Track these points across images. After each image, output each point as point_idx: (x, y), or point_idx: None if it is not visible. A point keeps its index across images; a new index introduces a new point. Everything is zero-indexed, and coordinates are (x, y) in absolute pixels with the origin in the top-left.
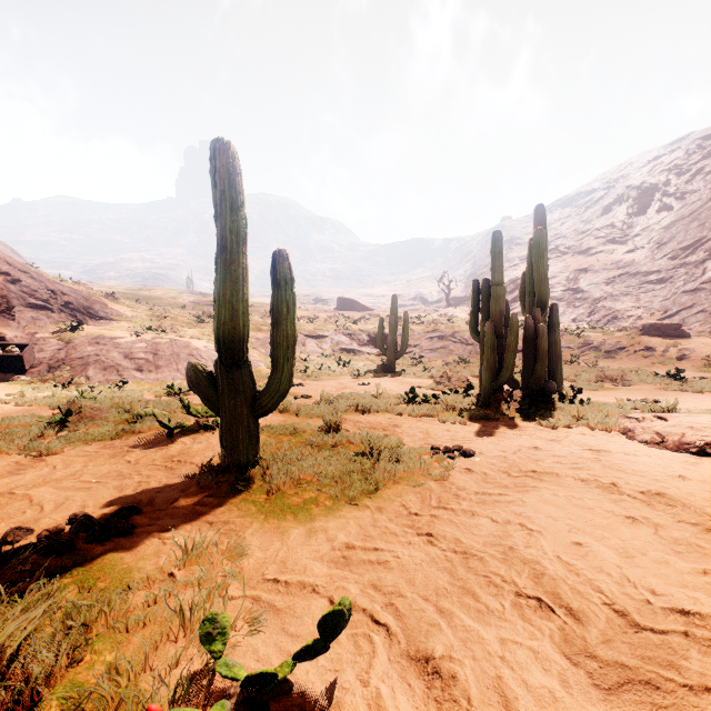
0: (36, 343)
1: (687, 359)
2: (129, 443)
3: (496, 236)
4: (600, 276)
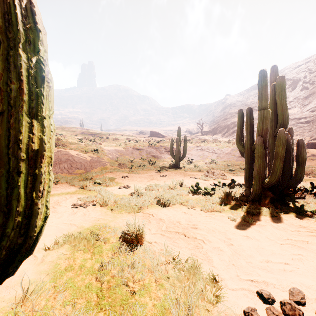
0: None
1: None
2: None
3: (262, 73)
4: None
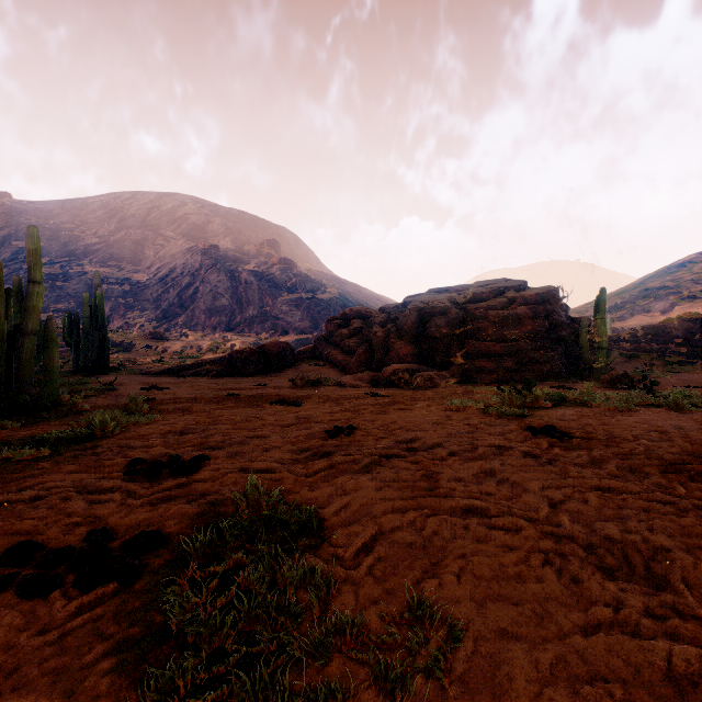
0: None
1: (167, 352)
2: None
3: (86, 295)
4: (115, 288)
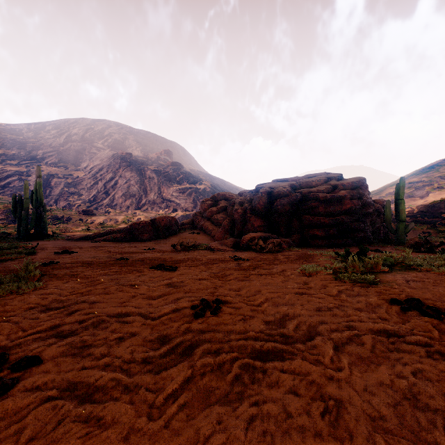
0: None
1: (93, 223)
2: None
3: (26, 182)
4: (62, 180)
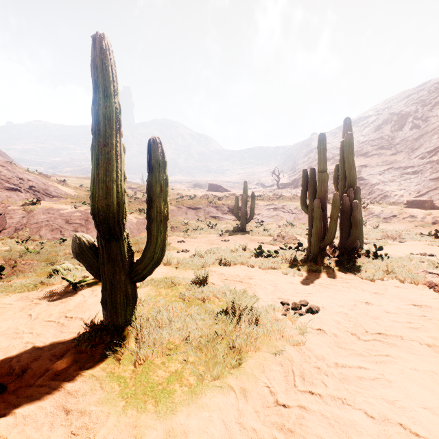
0: (8, 213)
1: (438, 223)
2: (40, 295)
3: (321, 136)
4: (375, 169)
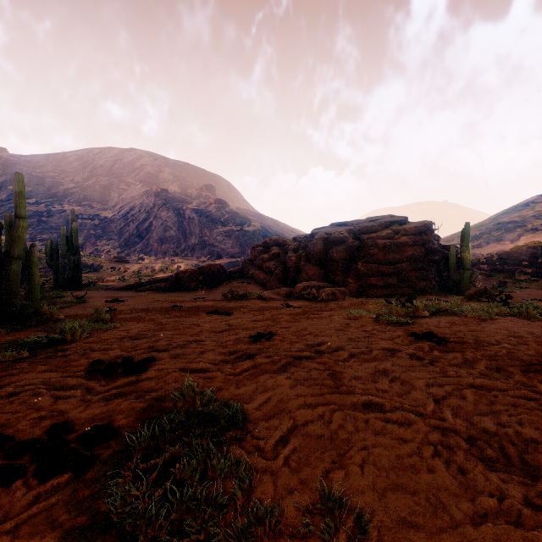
0: None
1: (127, 272)
2: None
3: (64, 228)
4: (88, 222)
